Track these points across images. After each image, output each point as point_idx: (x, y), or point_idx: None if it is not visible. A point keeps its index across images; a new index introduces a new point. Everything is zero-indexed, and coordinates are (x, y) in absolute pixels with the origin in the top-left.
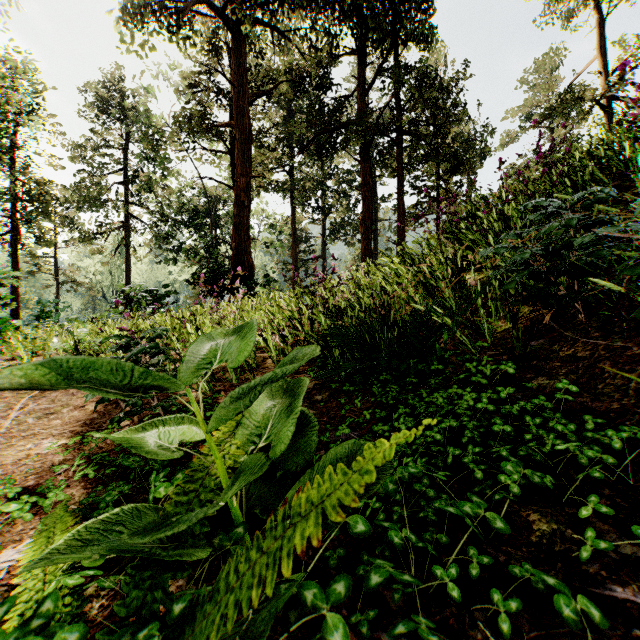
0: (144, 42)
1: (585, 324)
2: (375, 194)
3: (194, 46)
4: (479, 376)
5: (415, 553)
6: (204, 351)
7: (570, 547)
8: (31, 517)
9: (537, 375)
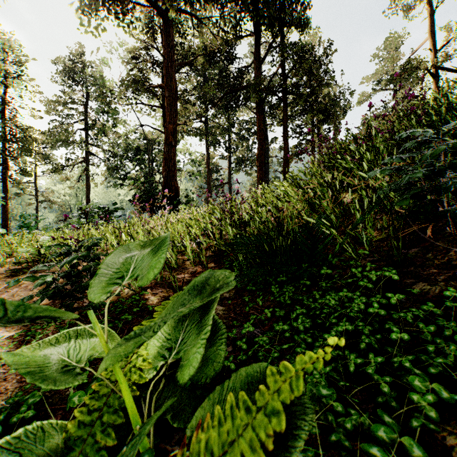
0: (98, 25)
1: (453, 235)
2: (267, 138)
3: (135, 28)
4: (365, 281)
5: None
6: (116, 265)
7: None
8: None
9: (417, 280)
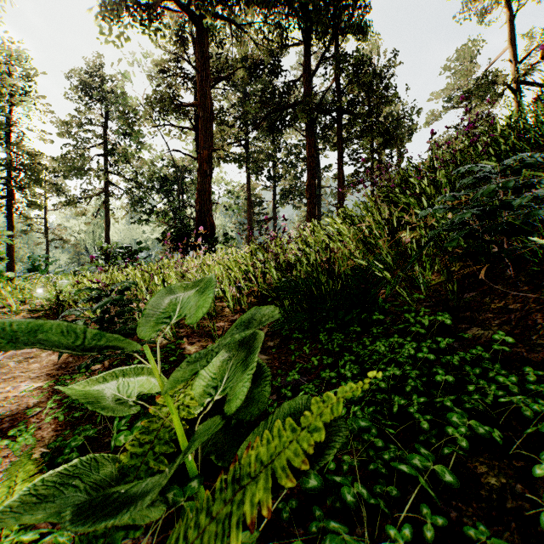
0: (120, 33)
1: (513, 278)
2: (318, 165)
3: (163, 37)
4: (418, 326)
5: (365, 505)
6: (162, 306)
7: (521, 504)
8: (1, 461)
9: (471, 325)
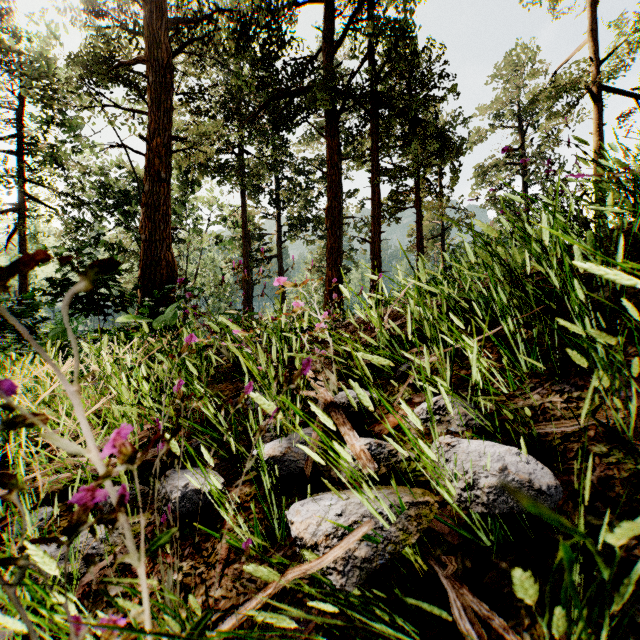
0: None
1: None
2: None
3: None
4: None
5: None
6: None
7: None
8: None
9: None
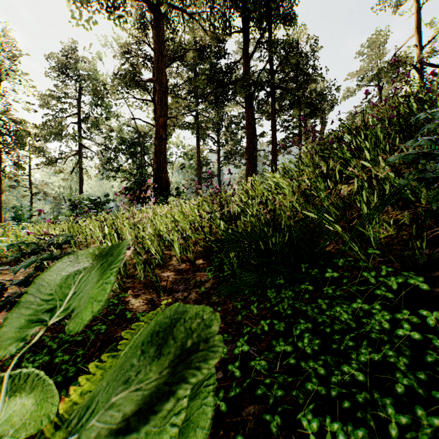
0: (89, 18)
1: None
2: (255, 132)
3: (126, 22)
4: (383, 289)
5: None
6: (52, 287)
7: None
8: None
9: None
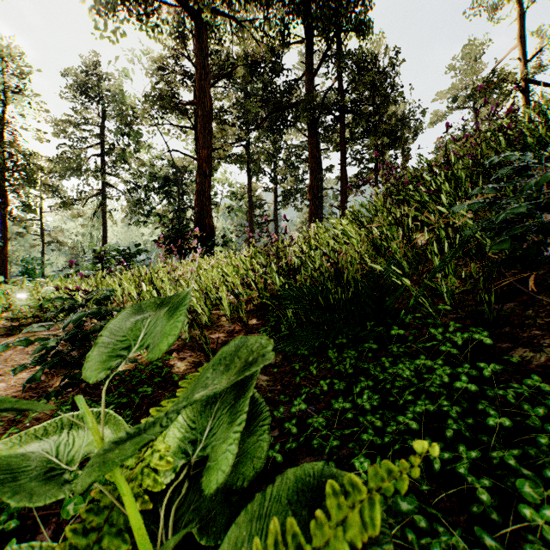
0: (116, 28)
1: None
2: (321, 166)
3: (161, 32)
4: (449, 345)
5: None
6: (124, 330)
7: None
8: None
9: (515, 345)
